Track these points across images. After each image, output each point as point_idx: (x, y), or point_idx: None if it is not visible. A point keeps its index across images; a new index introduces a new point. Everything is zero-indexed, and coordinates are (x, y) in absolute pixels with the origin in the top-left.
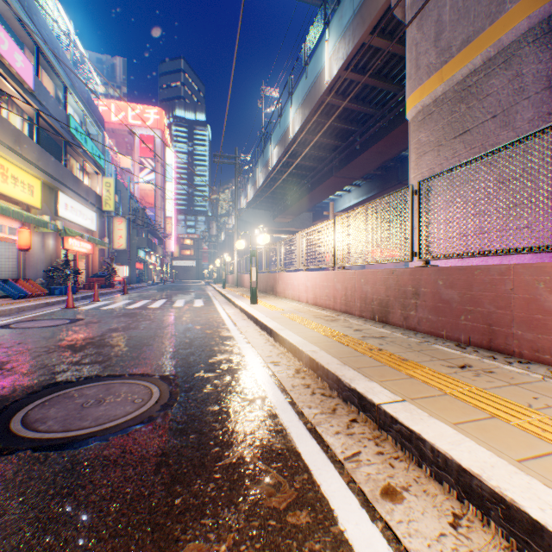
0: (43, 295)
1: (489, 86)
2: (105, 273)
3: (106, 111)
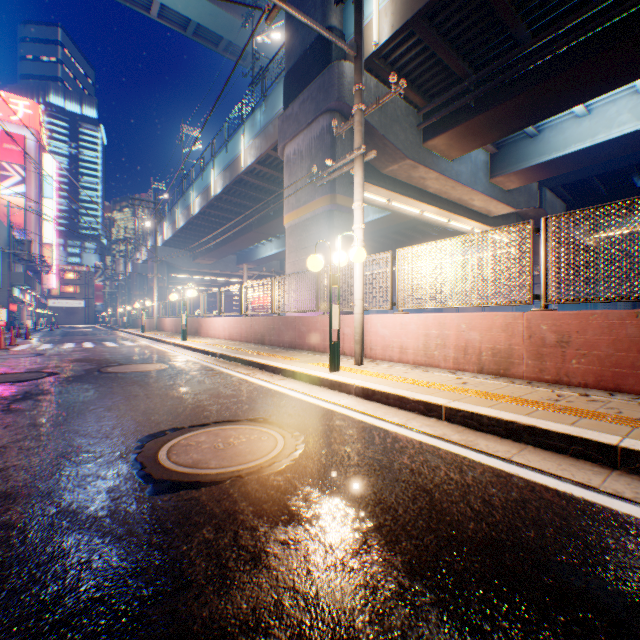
0: None
1: (313, 230)
2: None
3: None
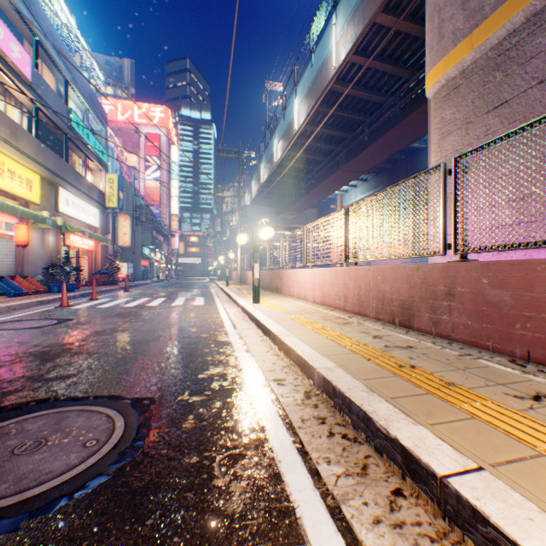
0: (41, 292)
1: (534, 46)
2: (108, 270)
3: (113, 110)
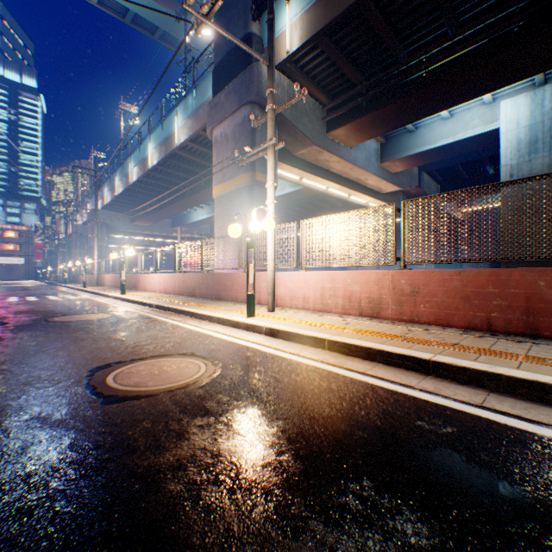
0: None
1: (237, 201)
2: None
3: None
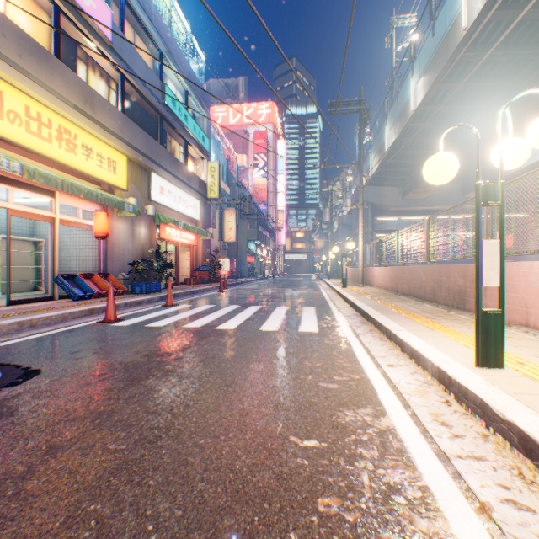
0: (120, 293)
1: None
2: (207, 267)
3: (225, 117)
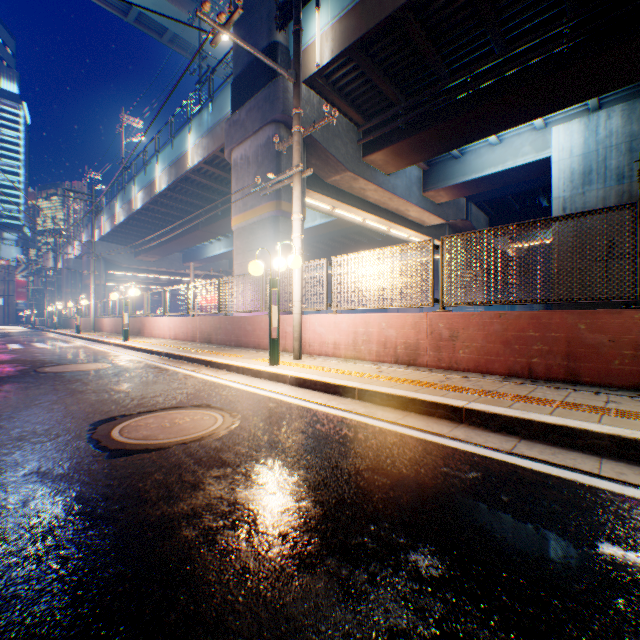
0: None
1: (259, 233)
2: None
3: None
